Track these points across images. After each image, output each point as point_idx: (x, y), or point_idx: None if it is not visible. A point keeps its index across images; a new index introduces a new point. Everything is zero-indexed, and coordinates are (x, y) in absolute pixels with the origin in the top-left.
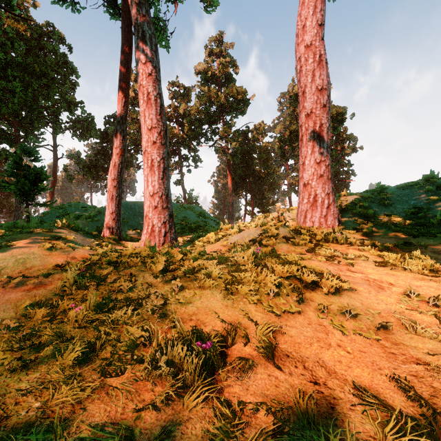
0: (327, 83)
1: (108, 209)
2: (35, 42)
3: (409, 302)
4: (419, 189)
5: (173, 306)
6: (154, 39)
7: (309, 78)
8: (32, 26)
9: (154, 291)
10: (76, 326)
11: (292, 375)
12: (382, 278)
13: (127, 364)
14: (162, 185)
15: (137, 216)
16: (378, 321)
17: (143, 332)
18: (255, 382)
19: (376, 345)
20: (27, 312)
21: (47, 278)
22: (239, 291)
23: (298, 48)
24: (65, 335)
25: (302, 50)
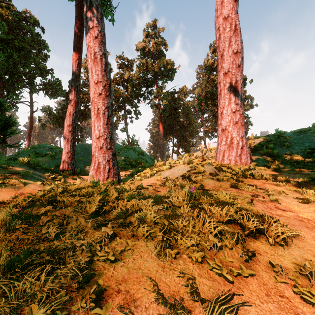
0: (241, 48)
1: (64, 149)
2: (16, 24)
3: None
4: (312, 134)
5: (100, 265)
6: (99, 9)
7: (226, 43)
8: (13, 12)
9: (79, 244)
10: None
11: None
12: (314, 217)
13: None
14: (106, 129)
15: (90, 154)
16: None
17: None
18: None
19: None
20: None
21: None
22: (177, 246)
23: (217, 20)
24: None
25: (220, 21)
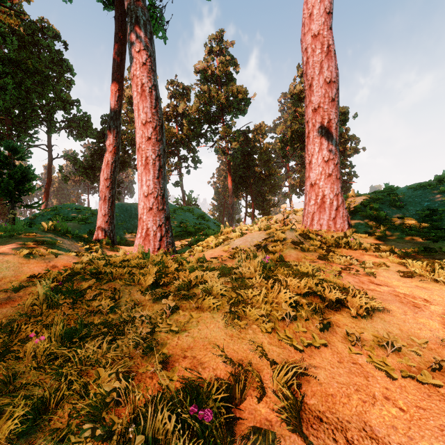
0: (336, 76)
1: (100, 210)
2: (29, 38)
3: None
4: (433, 190)
5: (163, 336)
6: (148, 26)
7: (316, 70)
8: (26, 21)
9: (139, 314)
10: (32, 367)
11: None
12: (413, 292)
13: (88, 439)
14: (157, 184)
15: (133, 218)
16: (428, 356)
17: (117, 382)
18: None
19: (436, 396)
20: None
21: (17, 292)
22: (247, 316)
23: (305, 38)
24: (9, 386)
25: (308, 40)
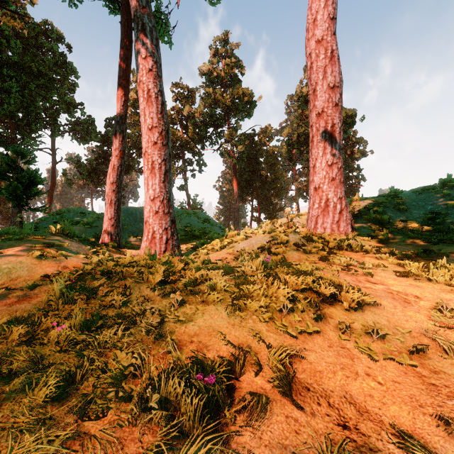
0: (339, 81)
1: (106, 214)
2: (33, 41)
3: (442, 319)
4: (436, 194)
5: (172, 325)
6: (154, 32)
7: (320, 75)
8: (29, 24)
9: (150, 306)
10: (56, 350)
11: (315, 416)
12: (406, 290)
13: (112, 401)
14: (163, 188)
15: (138, 222)
16: (410, 342)
17: (134, 359)
18: (270, 426)
19: (412, 373)
20: (4, 331)
21: (33, 290)
22: (248, 307)
23: (309, 43)
24: (40, 363)
25: (312, 46)
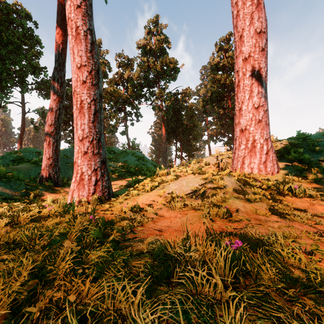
0: (266, 27)
1: (45, 154)
2: (5, 17)
3: None
4: None
5: None
6: None
7: (247, 21)
8: (2, 3)
9: None
10: None
11: None
12: None
13: None
14: (92, 128)
15: None
16: None
17: None
18: None
19: None
20: None
21: None
22: None
23: None
24: None
25: None
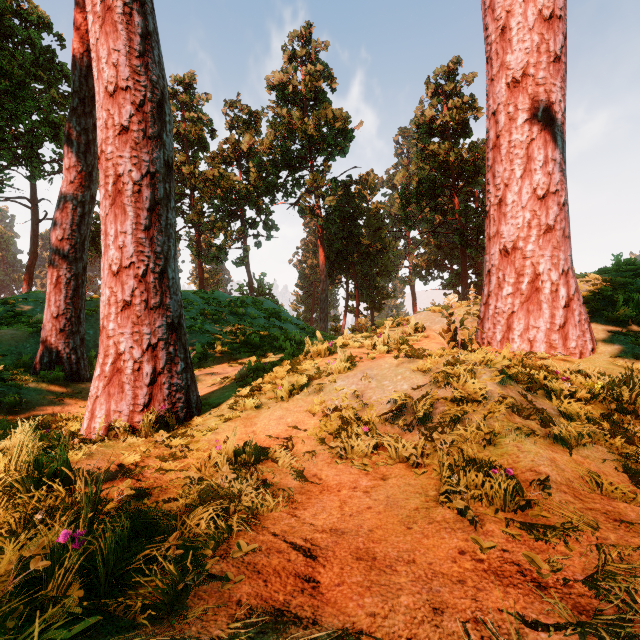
0: (563, 5)
1: (48, 307)
2: None
3: None
4: None
5: None
6: None
7: None
8: None
9: None
10: None
11: None
12: None
13: None
14: (146, 244)
15: None
16: None
17: None
18: None
19: None
20: None
21: None
22: None
23: None
24: None
25: None
